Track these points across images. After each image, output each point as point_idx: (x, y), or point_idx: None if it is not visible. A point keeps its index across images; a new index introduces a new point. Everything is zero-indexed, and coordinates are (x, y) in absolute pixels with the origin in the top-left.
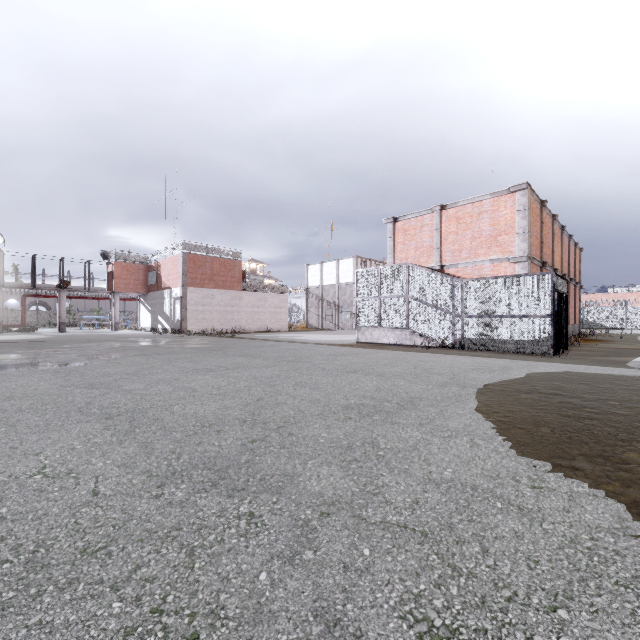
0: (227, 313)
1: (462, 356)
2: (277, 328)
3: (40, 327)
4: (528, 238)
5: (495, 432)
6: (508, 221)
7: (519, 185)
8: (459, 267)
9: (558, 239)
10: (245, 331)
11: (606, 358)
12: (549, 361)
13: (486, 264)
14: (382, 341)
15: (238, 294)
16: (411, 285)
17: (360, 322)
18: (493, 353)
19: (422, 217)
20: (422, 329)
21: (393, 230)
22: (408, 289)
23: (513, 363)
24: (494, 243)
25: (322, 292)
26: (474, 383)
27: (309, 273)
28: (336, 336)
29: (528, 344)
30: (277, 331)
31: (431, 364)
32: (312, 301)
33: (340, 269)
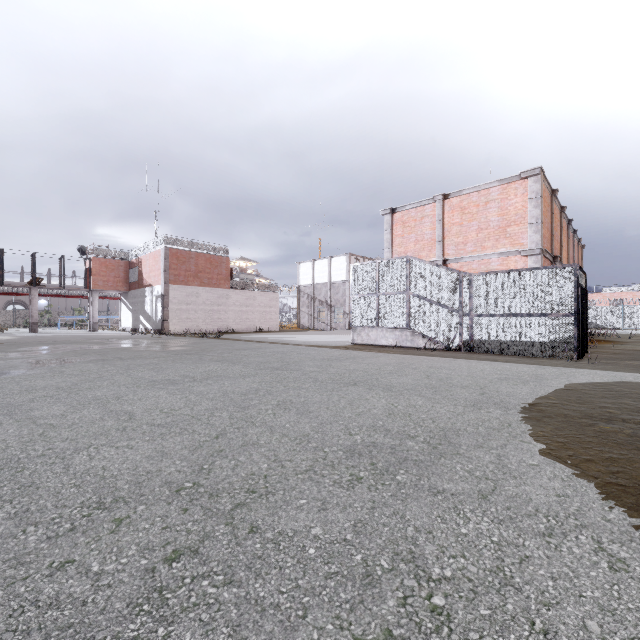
0: (213, 312)
1: (476, 361)
2: (267, 328)
3: (15, 327)
4: (541, 229)
5: (624, 517)
6: (519, 210)
7: (531, 170)
8: (464, 261)
9: (565, 233)
10: (232, 331)
11: (639, 362)
12: (578, 367)
13: (494, 258)
14: (380, 342)
15: (225, 292)
16: (412, 280)
17: (355, 322)
18: (508, 356)
19: (423, 207)
20: (425, 329)
21: (391, 222)
22: (409, 285)
23: (542, 370)
24: (503, 235)
25: (314, 291)
26: (515, 401)
27: (300, 271)
28: (329, 337)
29: (547, 346)
30: (266, 331)
31: (445, 372)
32: (304, 300)
33: (333, 267)
